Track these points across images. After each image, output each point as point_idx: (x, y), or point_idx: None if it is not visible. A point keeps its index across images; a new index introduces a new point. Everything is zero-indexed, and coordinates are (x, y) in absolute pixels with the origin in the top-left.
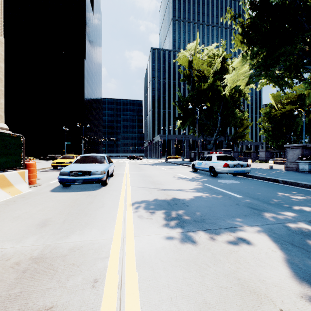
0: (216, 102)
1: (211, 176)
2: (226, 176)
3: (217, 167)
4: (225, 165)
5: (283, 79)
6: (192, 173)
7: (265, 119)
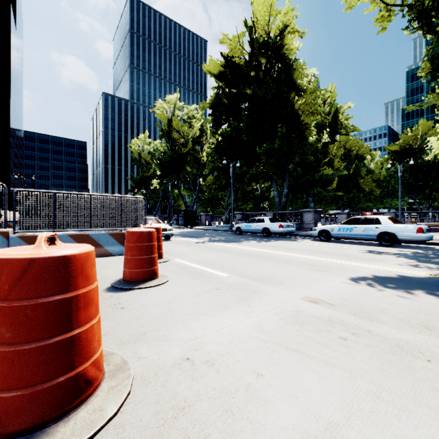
0: None
1: None
2: None
3: None
4: None
5: None
6: None
7: None
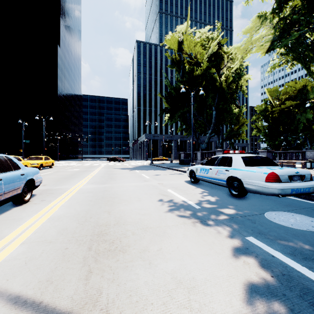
0: (210, 93)
1: (233, 197)
2: (257, 194)
3: (250, 181)
4: (271, 178)
5: (313, 50)
6: (192, 188)
7: (260, 117)
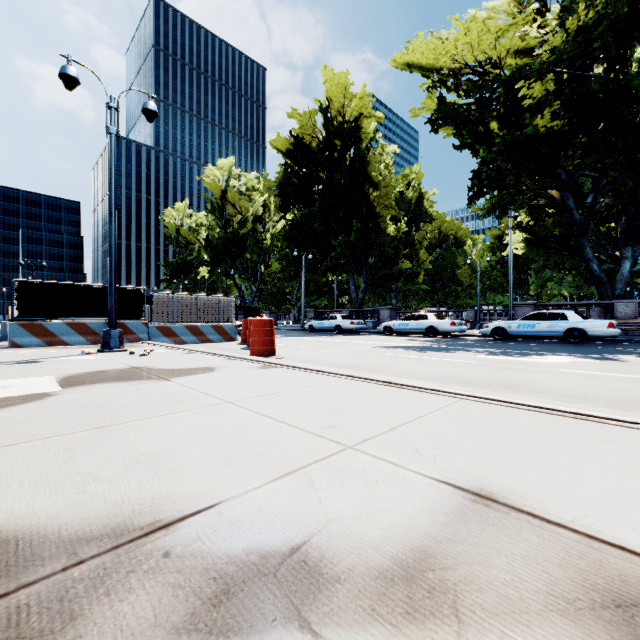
0: None
1: None
2: None
3: None
4: None
5: None
6: None
7: None
